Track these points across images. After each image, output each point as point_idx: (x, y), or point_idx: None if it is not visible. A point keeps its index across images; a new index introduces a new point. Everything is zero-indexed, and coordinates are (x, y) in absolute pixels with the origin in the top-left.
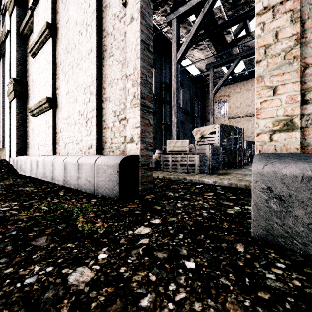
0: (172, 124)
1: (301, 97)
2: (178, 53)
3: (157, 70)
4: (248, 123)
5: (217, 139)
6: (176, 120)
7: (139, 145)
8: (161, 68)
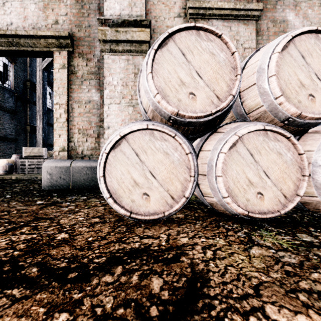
0: (37, 129)
1: (69, 139)
2: (44, 62)
3: (19, 65)
4: None
5: None
6: (41, 125)
7: None
8: (25, 64)
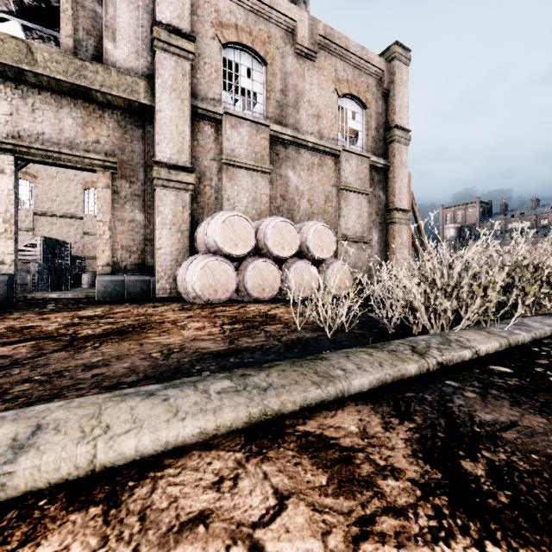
0: None
1: (112, 255)
2: None
3: None
4: (70, 228)
5: (38, 254)
6: None
7: (13, 267)
8: None
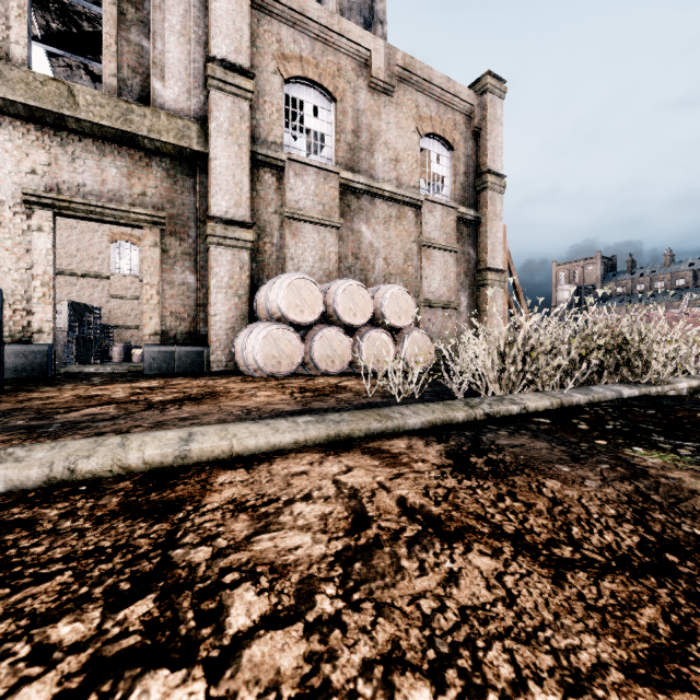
0: None
1: (160, 322)
2: None
3: None
4: (93, 290)
5: (65, 322)
6: None
7: (52, 335)
8: None
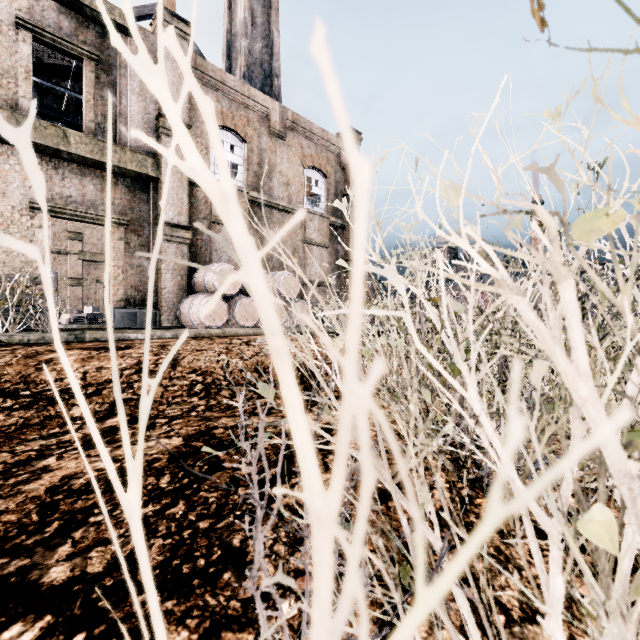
0: None
1: (124, 293)
2: None
3: None
4: None
5: None
6: None
7: None
8: None
